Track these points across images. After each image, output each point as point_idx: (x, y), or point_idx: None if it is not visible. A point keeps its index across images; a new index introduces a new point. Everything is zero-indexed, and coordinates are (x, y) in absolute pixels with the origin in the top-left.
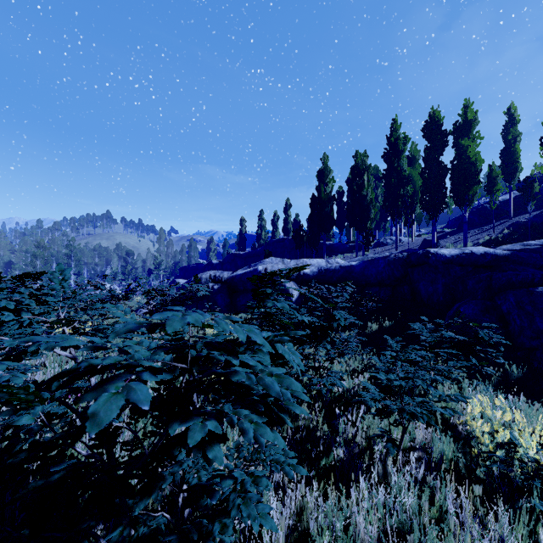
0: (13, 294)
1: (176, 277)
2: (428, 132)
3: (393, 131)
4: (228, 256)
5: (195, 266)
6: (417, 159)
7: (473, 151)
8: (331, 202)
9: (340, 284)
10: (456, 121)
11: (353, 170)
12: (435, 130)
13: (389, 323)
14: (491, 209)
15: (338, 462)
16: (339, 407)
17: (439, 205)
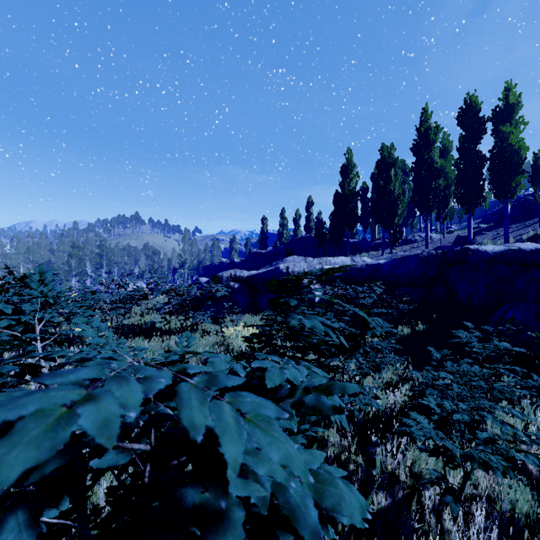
0: (12, 297)
1: (200, 275)
2: (463, 120)
3: (423, 120)
4: (250, 255)
5: (218, 265)
6: (450, 151)
7: (515, 138)
8: (355, 198)
9: (367, 284)
10: (496, 106)
11: (379, 165)
12: (472, 117)
13: (423, 327)
14: (535, 202)
15: (379, 513)
16: (374, 431)
17: (476, 198)
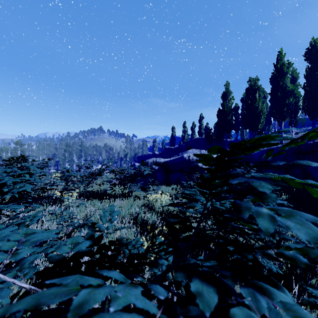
0: None
1: (135, 162)
2: (309, 56)
3: (279, 59)
4: (165, 149)
5: (146, 156)
6: (297, 79)
7: None
8: (231, 113)
9: (242, 167)
10: None
11: (247, 91)
12: (316, 53)
13: (286, 197)
14: None
15: None
16: None
17: None
